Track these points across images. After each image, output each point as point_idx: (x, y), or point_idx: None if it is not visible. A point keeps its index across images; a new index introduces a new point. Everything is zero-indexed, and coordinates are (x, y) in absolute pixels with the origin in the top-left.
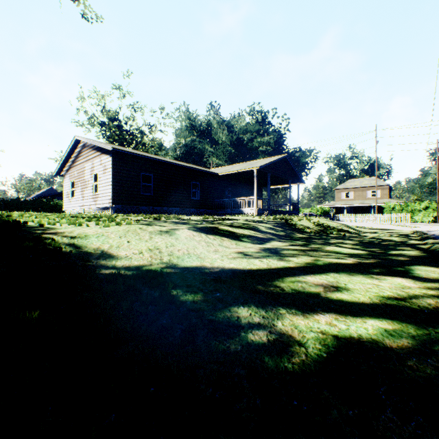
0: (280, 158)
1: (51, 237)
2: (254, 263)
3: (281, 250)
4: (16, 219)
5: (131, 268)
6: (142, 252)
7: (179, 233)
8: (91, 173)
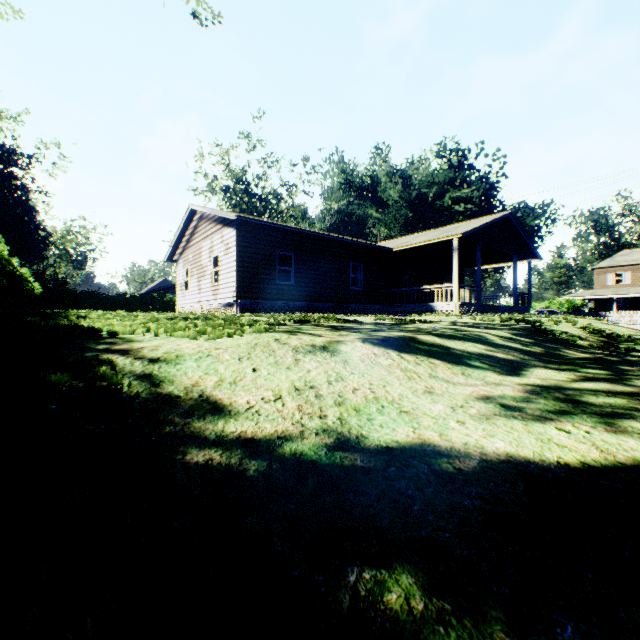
0: (498, 217)
1: (114, 360)
2: (551, 437)
3: (579, 395)
4: (77, 324)
5: (256, 446)
6: (280, 395)
7: (347, 350)
8: (210, 256)
